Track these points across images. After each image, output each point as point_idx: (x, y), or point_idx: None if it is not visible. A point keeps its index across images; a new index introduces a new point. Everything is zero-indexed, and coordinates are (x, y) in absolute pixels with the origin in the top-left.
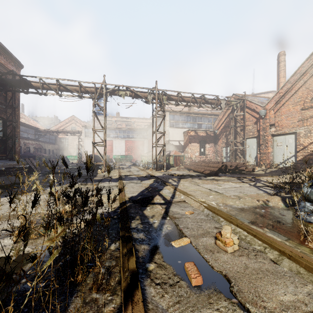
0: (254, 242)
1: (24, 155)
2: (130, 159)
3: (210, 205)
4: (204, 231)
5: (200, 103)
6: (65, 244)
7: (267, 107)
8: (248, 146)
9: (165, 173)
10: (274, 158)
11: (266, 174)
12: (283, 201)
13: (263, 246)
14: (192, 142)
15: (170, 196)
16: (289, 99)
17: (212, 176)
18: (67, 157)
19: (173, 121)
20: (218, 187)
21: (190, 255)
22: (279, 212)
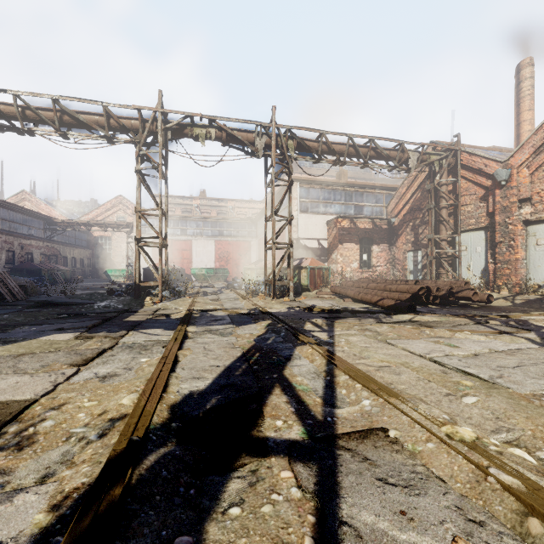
0: None
1: (20, 267)
2: (225, 275)
3: (537, 483)
4: None
5: (365, 157)
6: None
7: (512, 163)
8: (464, 248)
9: (292, 306)
10: (530, 271)
11: (521, 308)
12: None
13: None
14: (345, 240)
15: (321, 392)
16: None
17: (403, 313)
18: (108, 272)
19: (308, 199)
20: (455, 352)
21: None
22: None
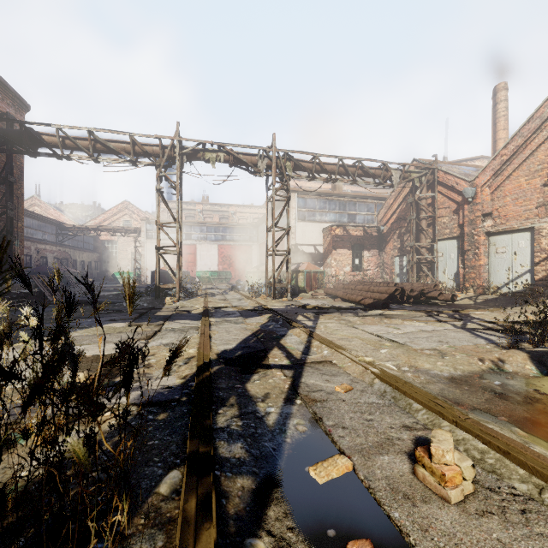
0: (506, 470)
1: (37, 271)
2: (228, 278)
3: (386, 370)
4: (381, 437)
5: (353, 175)
6: (6, 512)
7: (477, 183)
8: (441, 254)
9: (289, 304)
10: (491, 275)
11: (477, 306)
12: (534, 362)
13: (535, 484)
14: (339, 247)
15: (302, 349)
16: (520, 166)
17: (377, 309)
18: (115, 274)
19: (305, 209)
20: (395, 331)
21: (355, 508)
22: (532, 386)
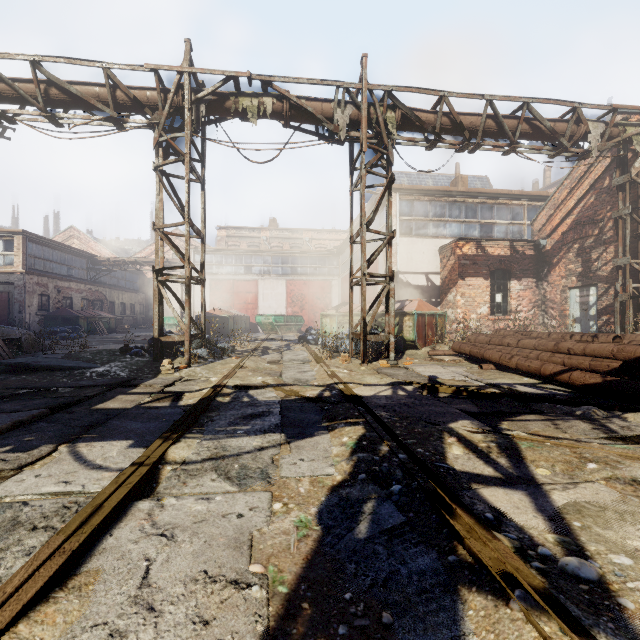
0: None
1: (54, 315)
2: (298, 324)
3: None
4: None
5: (511, 136)
6: None
7: None
8: None
9: (398, 381)
10: None
11: None
12: None
13: None
14: (468, 274)
15: None
16: None
17: None
18: None
19: (411, 217)
20: None
21: None
22: None
